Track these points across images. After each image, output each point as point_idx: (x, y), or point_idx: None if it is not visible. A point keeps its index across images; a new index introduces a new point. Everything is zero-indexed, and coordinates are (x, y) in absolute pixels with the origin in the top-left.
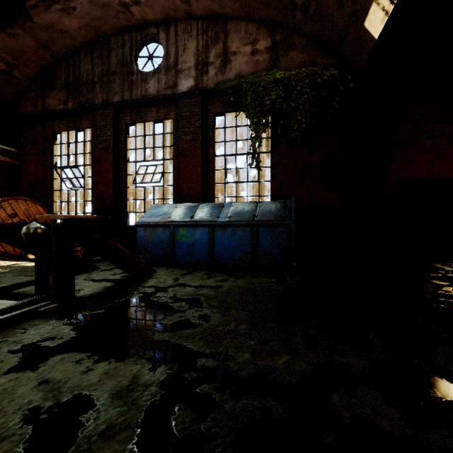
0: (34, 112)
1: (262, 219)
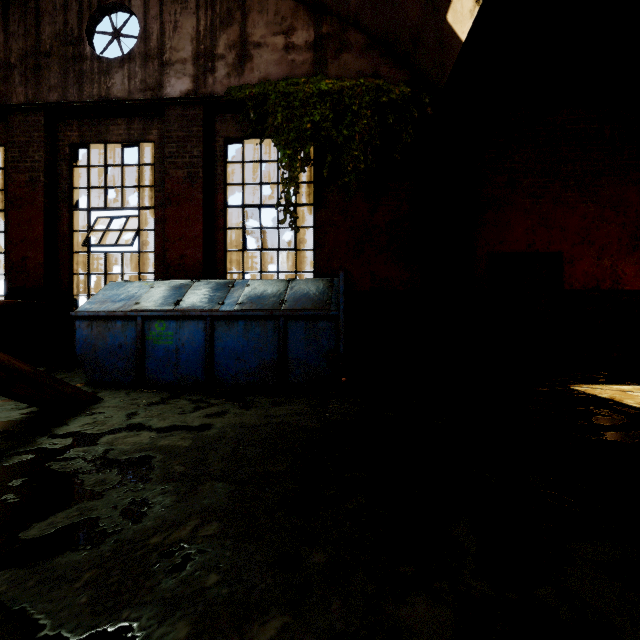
0: None
1: (293, 308)
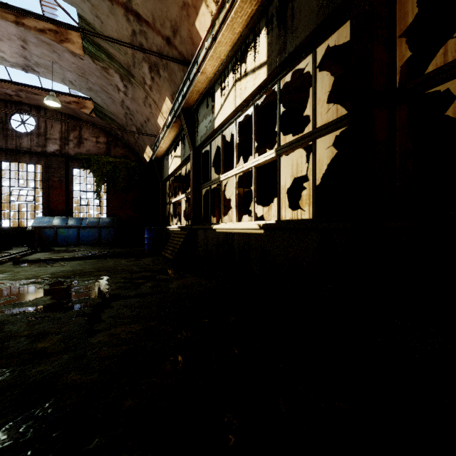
0: None
1: (103, 225)
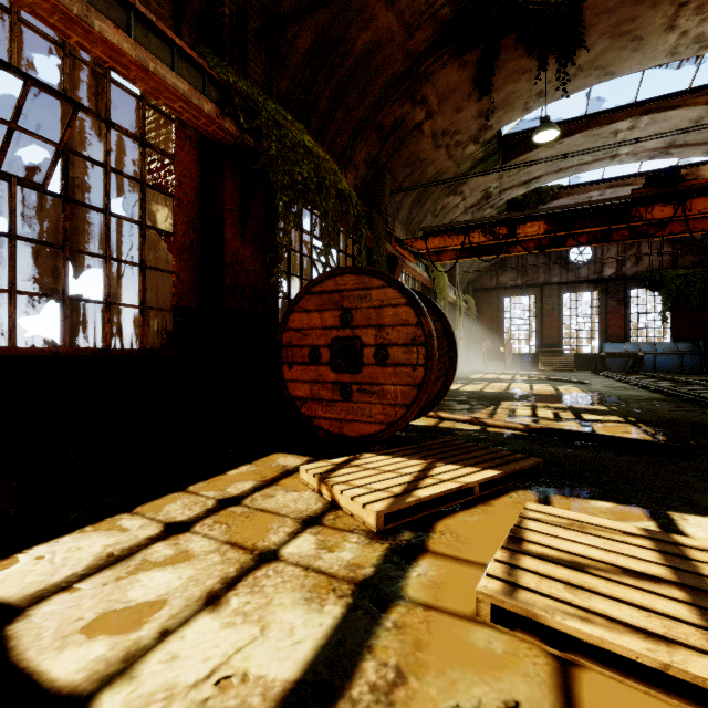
0: (496, 287)
1: (684, 351)
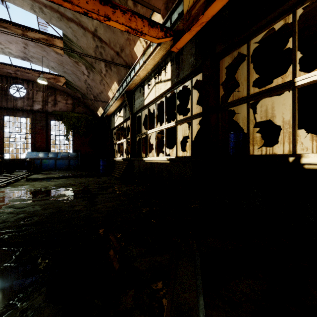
0: None
1: (71, 157)
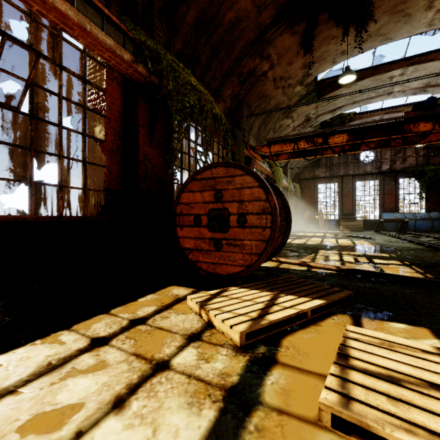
0: (313, 177)
1: (434, 218)
